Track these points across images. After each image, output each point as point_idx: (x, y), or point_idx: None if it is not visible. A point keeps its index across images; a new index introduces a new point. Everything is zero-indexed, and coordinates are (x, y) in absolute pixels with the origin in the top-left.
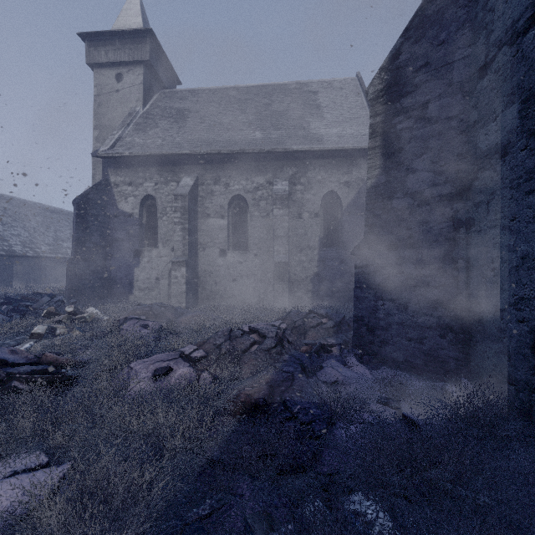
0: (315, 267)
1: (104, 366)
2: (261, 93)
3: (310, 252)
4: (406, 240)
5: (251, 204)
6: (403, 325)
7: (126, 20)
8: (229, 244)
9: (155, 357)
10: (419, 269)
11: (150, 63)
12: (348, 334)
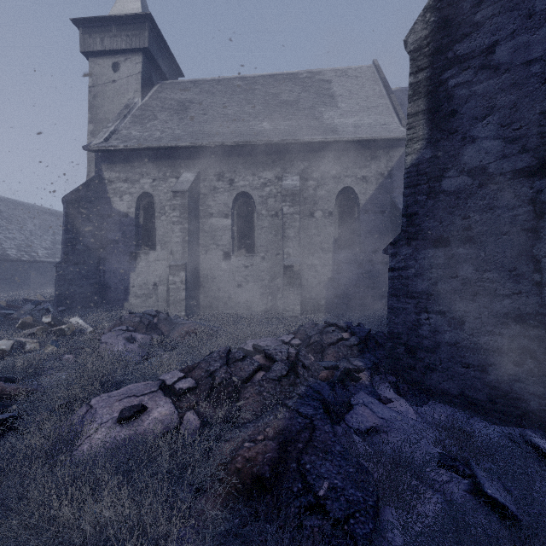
0: (329, 271)
1: (60, 400)
2: (269, 82)
3: (323, 255)
4: (462, 233)
5: (258, 202)
6: (457, 346)
7: (124, 6)
8: (234, 246)
9: (126, 388)
10: (481, 272)
11: (149, 51)
12: (376, 354)
